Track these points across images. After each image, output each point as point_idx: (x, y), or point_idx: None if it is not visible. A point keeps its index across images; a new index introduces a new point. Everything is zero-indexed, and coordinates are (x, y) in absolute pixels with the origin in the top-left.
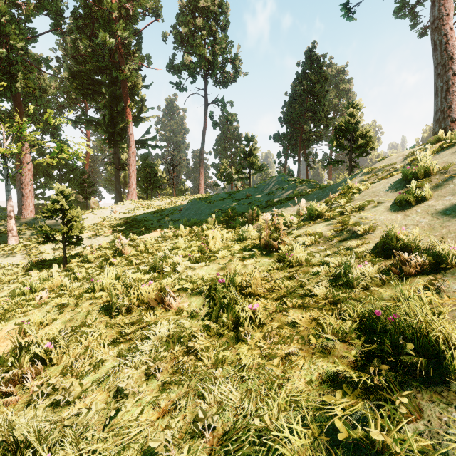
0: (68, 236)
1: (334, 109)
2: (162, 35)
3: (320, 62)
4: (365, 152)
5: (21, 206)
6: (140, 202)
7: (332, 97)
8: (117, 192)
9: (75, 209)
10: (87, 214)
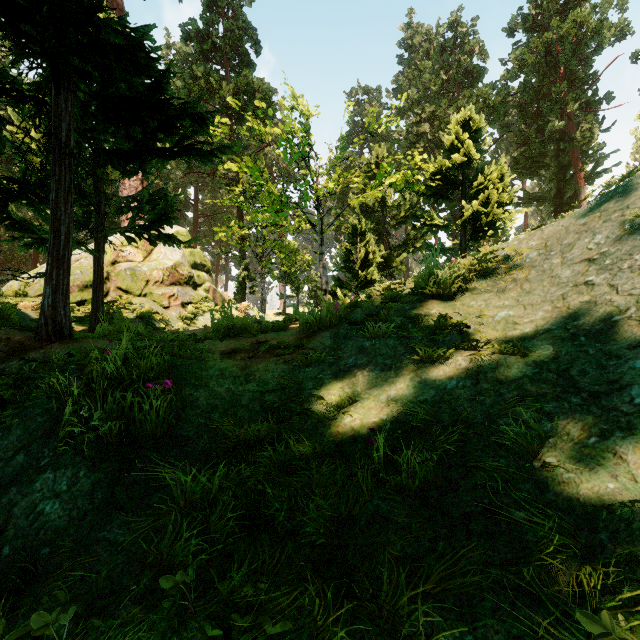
0: None
1: None
2: (630, 57)
3: None
4: None
5: None
6: None
7: None
8: None
9: None
10: None
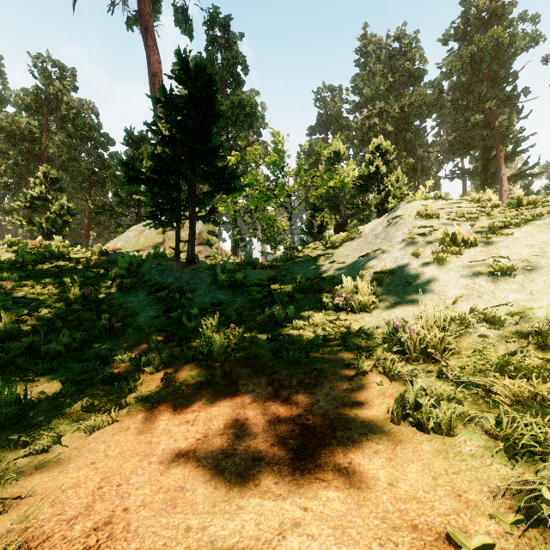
0: None
1: None
2: (541, 60)
3: None
4: None
5: None
6: None
7: None
8: None
9: None
10: None
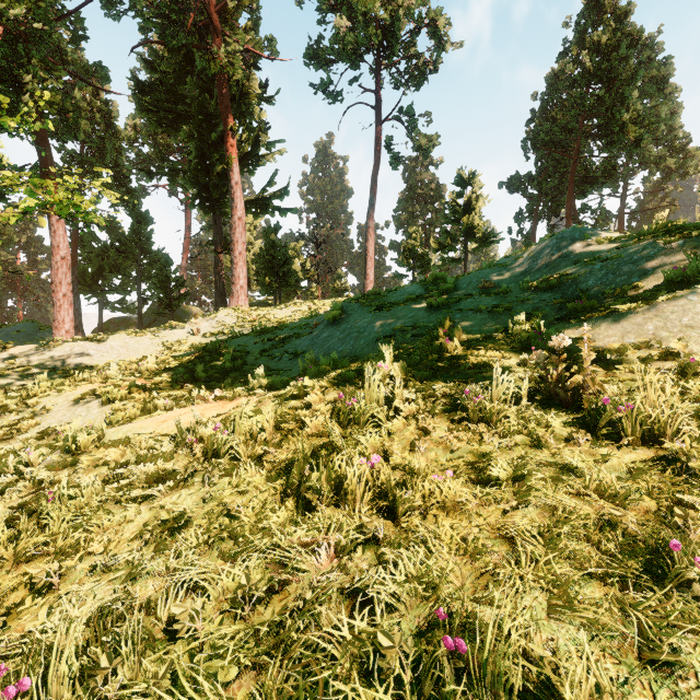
0: None
1: None
2: None
3: (620, 6)
4: None
5: (78, 323)
6: (251, 312)
7: None
8: (219, 293)
9: None
10: (139, 338)
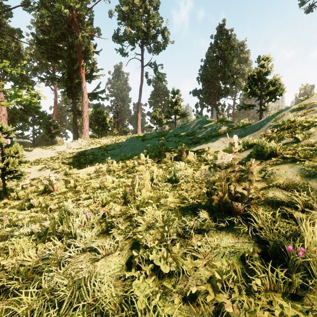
0: (7, 172)
1: (236, 72)
2: (109, 12)
3: (228, 34)
4: (274, 97)
5: None
6: (91, 140)
7: (235, 63)
8: (75, 132)
9: (13, 145)
10: (46, 150)
